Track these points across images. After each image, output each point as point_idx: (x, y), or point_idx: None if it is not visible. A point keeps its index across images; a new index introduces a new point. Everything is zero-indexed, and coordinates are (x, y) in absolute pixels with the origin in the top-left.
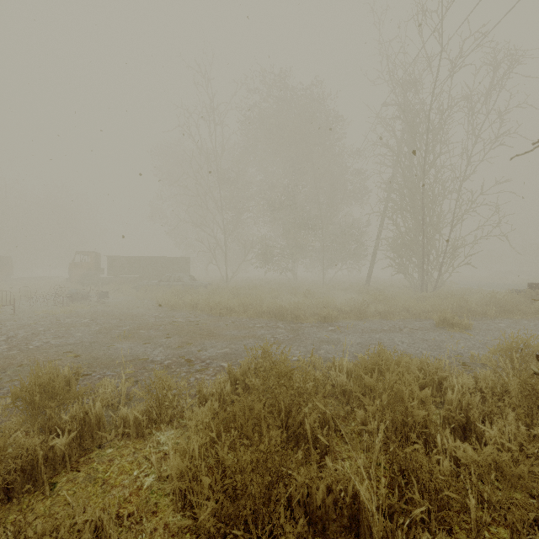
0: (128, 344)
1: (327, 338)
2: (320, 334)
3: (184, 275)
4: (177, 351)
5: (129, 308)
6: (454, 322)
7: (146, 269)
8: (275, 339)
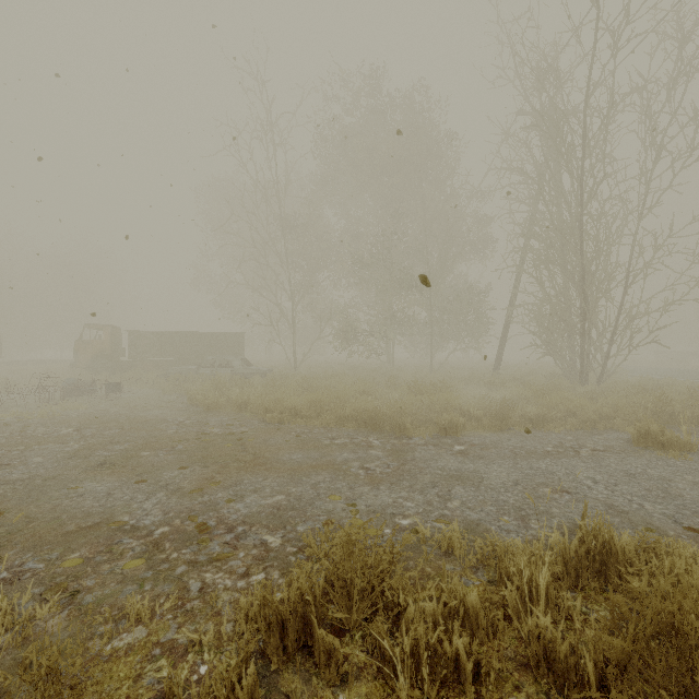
0: (109, 482)
1: (456, 469)
2: (443, 462)
3: (233, 358)
4: (188, 501)
5: (145, 408)
6: (665, 438)
7: (184, 350)
8: (368, 473)
